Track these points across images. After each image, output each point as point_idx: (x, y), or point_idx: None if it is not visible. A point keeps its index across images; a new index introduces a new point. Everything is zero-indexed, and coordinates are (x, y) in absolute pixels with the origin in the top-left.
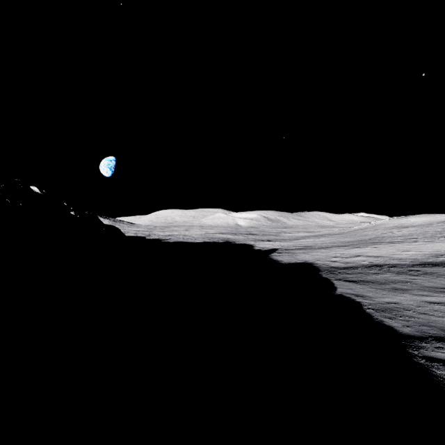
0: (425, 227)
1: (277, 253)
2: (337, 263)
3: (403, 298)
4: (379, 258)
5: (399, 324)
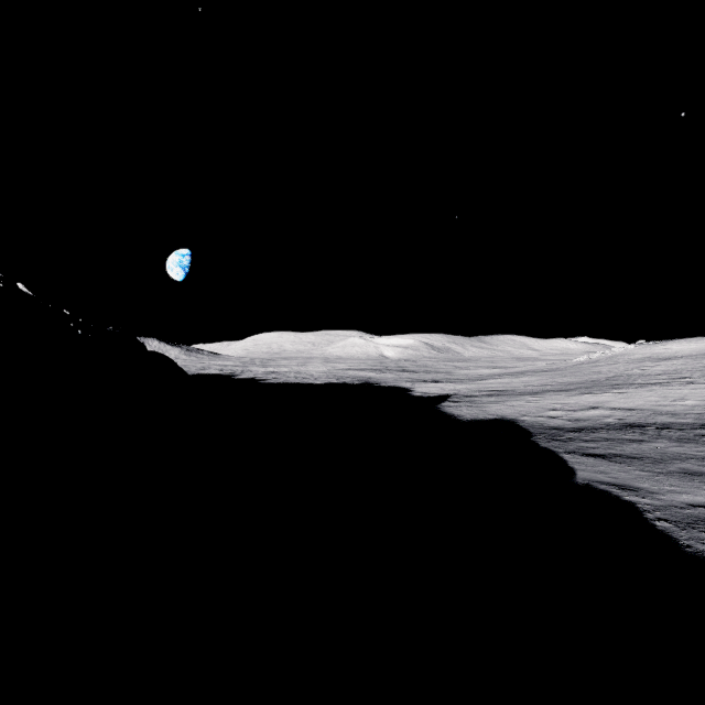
0: (699, 358)
1: (451, 402)
2: (560, 421)
3: None
4: (635, 412)
5: None
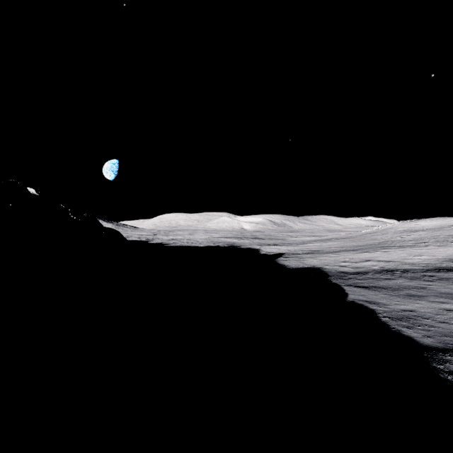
0: (436, 230)
1: (284, 257)
2: (346, 268)
3: (420, 305)
4: (391, 263)
5: (418, 334)
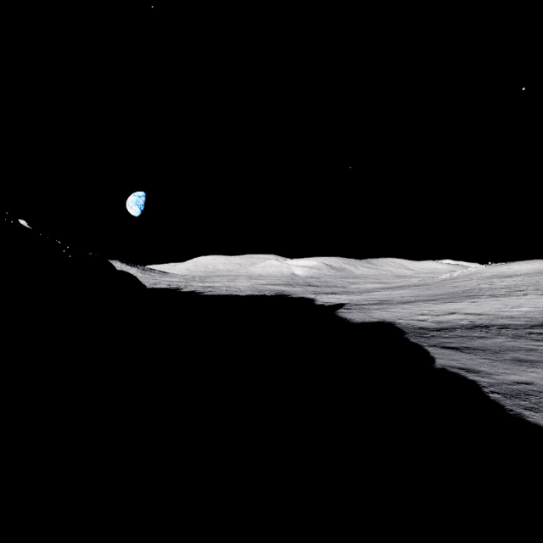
0: (533, 276)
1: (345, 309)
2: (426, 323)
3: (537, 375)
4: (482, 316)
5: None
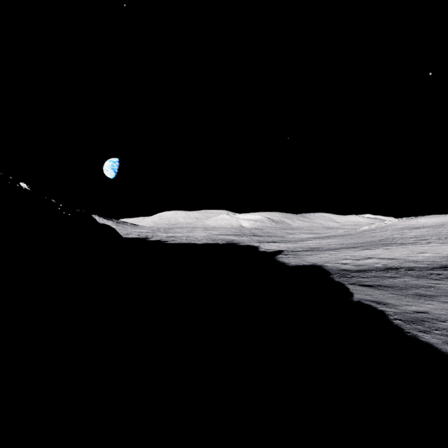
0: (437, 227)
1: (283, 255)
2: (348, 266)
3: (432, 306)
4: (394, 260)
5: (438, 340)
